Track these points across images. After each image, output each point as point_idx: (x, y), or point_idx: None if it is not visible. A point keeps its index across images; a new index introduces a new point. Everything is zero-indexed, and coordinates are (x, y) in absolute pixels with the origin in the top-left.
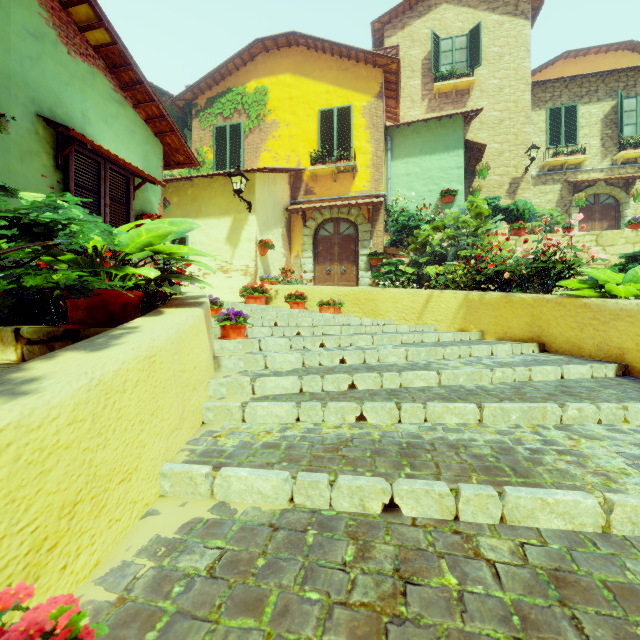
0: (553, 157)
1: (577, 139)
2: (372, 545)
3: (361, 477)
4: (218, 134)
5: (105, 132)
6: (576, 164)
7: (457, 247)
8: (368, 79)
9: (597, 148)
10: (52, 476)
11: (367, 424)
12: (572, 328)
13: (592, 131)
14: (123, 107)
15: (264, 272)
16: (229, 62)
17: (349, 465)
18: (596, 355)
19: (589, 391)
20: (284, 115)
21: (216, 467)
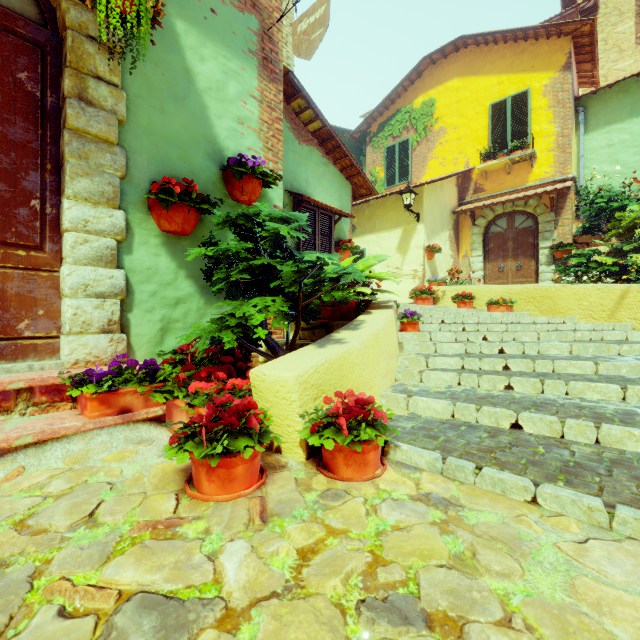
0: None
1: None
2: (498, 436)
3: (497, 408)
4: (388, 154)
5: (317, 188)
6: None
7: None
8: (550, 53)
9: None
10: (354, 374)
11: (513, 391)
12: None
13: None
14: (327, 166)
15: (431, 275)
16: (398, 87)
17: (491, 404)
18: None
19: None
20: (451, 120)
21: (409, 396)
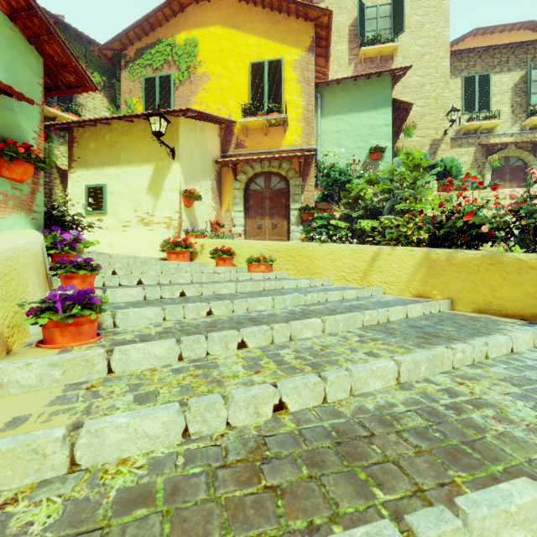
0: (469, 121)
1: (490, 105)
2: None
3: None
4: (147, 85)
5: None
6: (489, 129)
7: (393, 201)
8: (299, 32)
9: (508, 114)
10: None
11: None
12: None
13: (503, 98)
14: None
15: (190, 225)
16: (158, 11)
17: None
18: None
19: None
20: (215, 67)
21: None
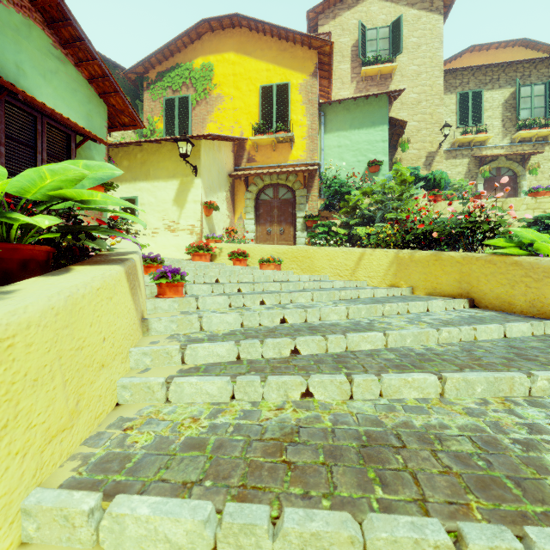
0: (462, 135)
1: (482, 120)
2: None
3: (317, 513)
4: (167, 105)
5: (43, 87)
6: (481, 141)
7: (384, 210)
8: (304, 59)
9: (499, 128)
10: None
11: (314, 402)
12: (502, 285)
13: (495, 113)
14: (63, 64)
15: (209, 232)
16: (178, 39)
17: (297, 483)
18: (528, 311)
19: (543, 353)
20: (228, 90)
21: (108, 494)
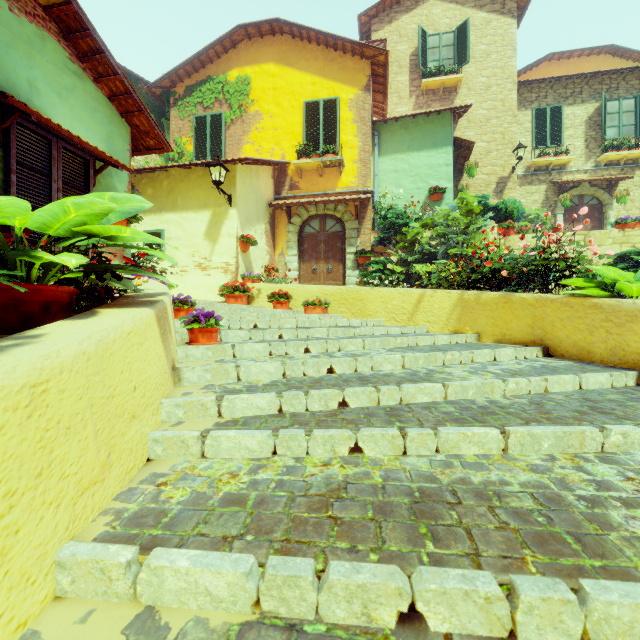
0: (539, 157)
1: (562, 140)
2: None
3: (364, 565)
4: (198, 124)
5: (58, 106)
6: (561, 165)
7: (447, 245)
8: (355, 71)
9: (581, 149)
10: None
11: (364, 458)
12: (580, 330)
13: (576, 132)
14: (81, 80)
15: (246, 270)
16: (209, 48)
17: (344, 538)
18: (609, 361)
19: (621, 407)
20: (268, 106)
21: (145, 548)
